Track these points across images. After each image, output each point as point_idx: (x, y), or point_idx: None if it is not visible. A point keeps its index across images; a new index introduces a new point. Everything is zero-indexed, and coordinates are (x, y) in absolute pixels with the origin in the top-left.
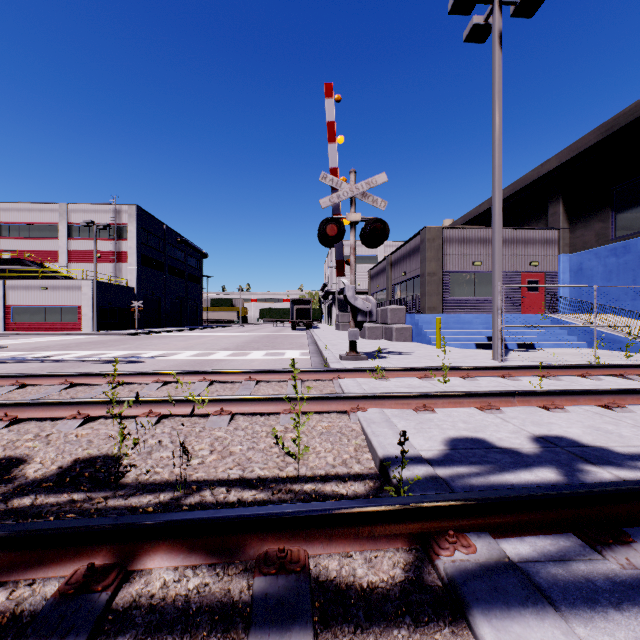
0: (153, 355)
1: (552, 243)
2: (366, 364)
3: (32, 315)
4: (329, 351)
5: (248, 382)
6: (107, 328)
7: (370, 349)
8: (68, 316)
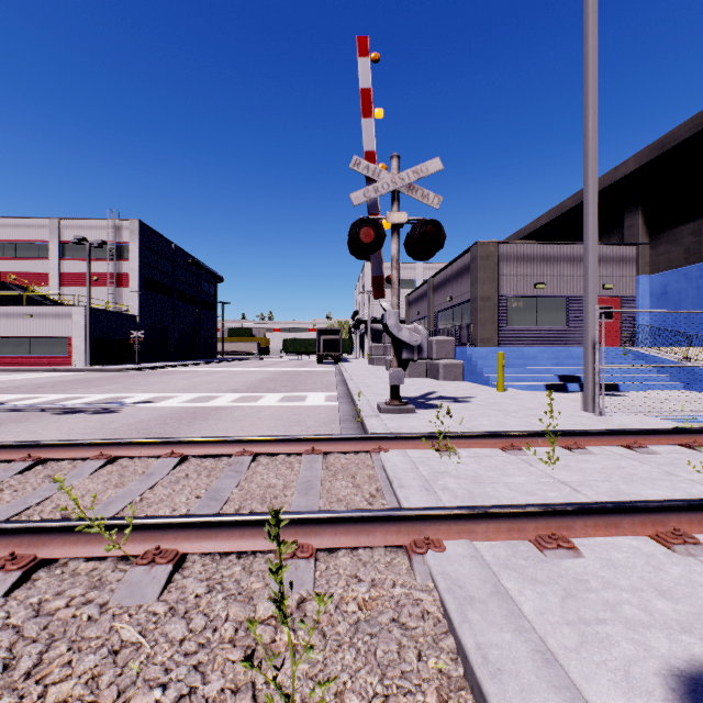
0: (138, 400)
1: (629, 261)
2: (415, 419)
3: (15, 347)
4: (362, 396)
5: (239, 459)
6: (103, 362)
7: (415, 393)
8: (57, 348)
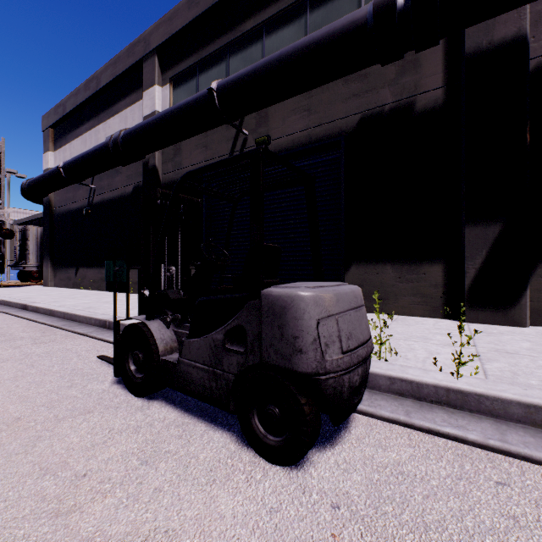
0: None
1: None
2: None
3: None
4: None
5: None
6: None
7: None
8: None
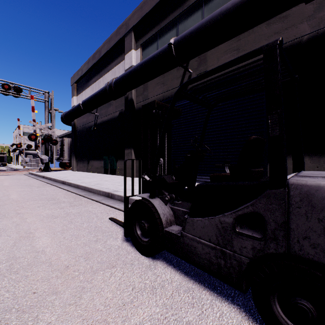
0: None
1: None
2: None
3: None
4: None
5: None
6: None
7: None
8: None
